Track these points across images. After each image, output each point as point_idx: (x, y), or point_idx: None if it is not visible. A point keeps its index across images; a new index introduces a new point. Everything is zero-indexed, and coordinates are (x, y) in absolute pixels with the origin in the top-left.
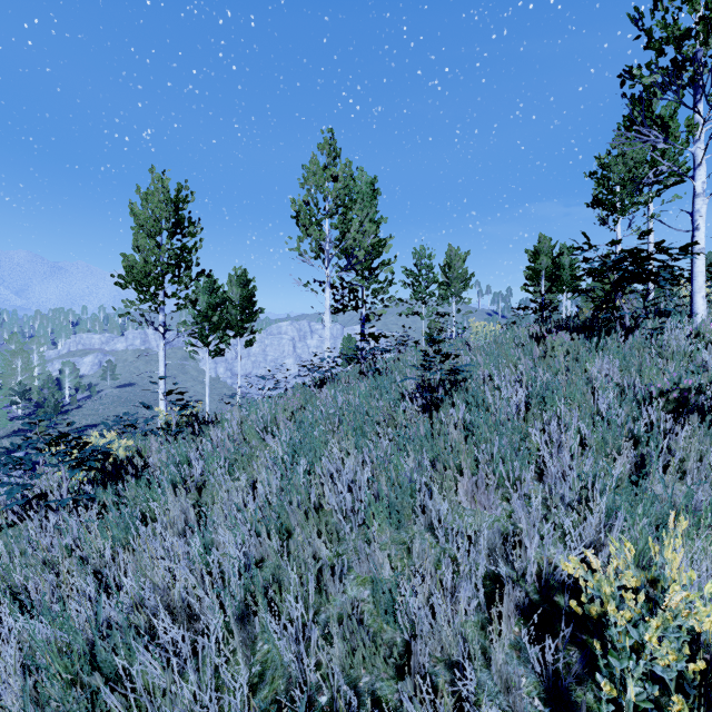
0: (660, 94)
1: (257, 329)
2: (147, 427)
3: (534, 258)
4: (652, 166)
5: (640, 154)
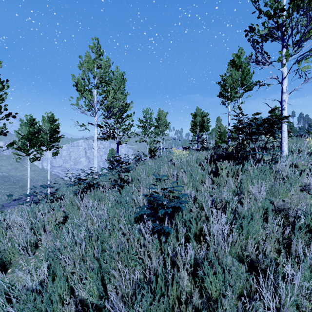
0: (243, 52)
1: (60, 146)
2: None
3: (194, 117)
4: (241, 82)
5: (237, 76)
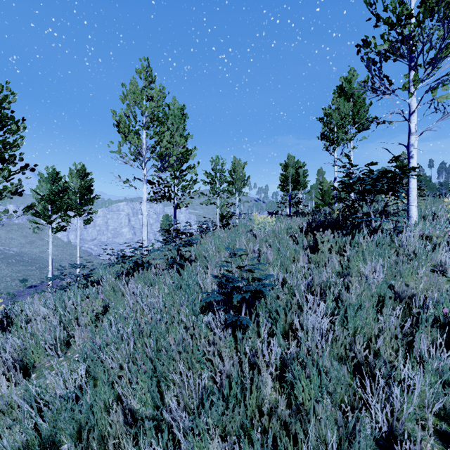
0: (356, 75)
1: (94, 211)
2: (4, 283)
3: (285, 169)
4: (353, 118)
5: (347, 109)
